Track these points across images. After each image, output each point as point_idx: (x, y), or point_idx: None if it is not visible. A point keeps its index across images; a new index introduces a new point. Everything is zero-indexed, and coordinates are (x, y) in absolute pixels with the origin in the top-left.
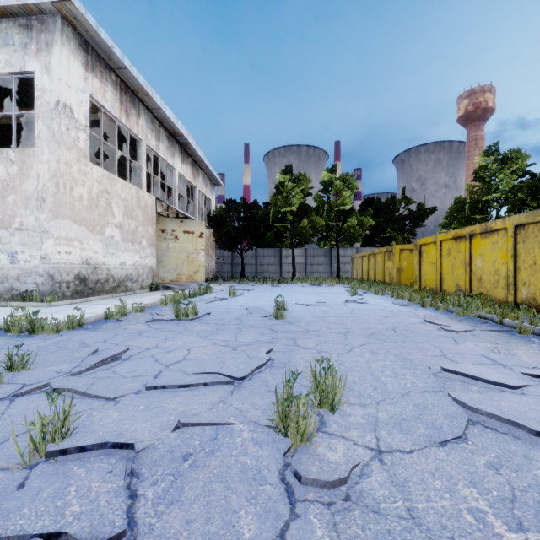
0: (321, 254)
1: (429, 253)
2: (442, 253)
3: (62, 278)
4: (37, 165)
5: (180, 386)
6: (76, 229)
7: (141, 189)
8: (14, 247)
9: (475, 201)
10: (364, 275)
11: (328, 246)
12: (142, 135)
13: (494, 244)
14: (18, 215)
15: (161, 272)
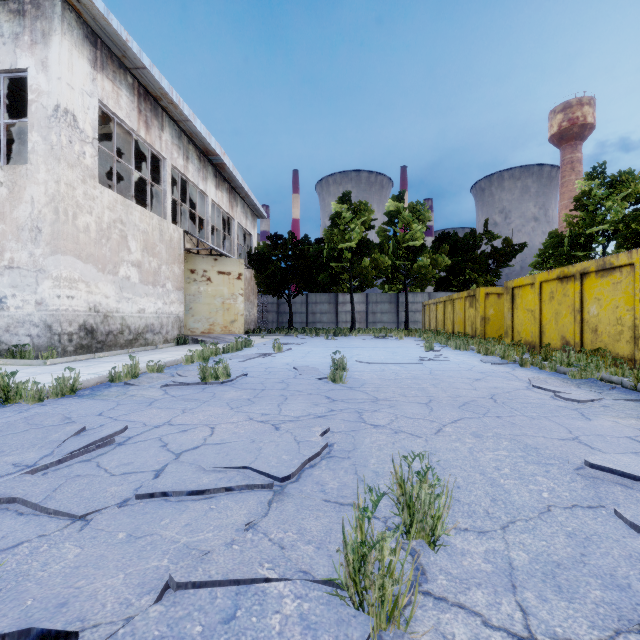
0: (385, 300)
1: (525, 298)
2: (542, 297)
3: (63, 328)
4: (31, 187)
5: (191, 492)
6: (81, 268)
7: (165, 219)
8: (3, 290)
9: (576, 234)
10: (438, 326)
11: (394, 291)
12: (166, 153)
13: (614, 284)
14: (8, 250)
15: (190, 322)
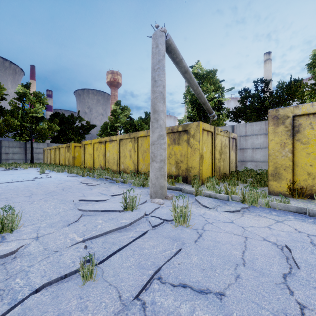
0: (16, 146)
1: (89, 149)
2: (94, 149)
3: None
4: None
5: None
6: None
7: None
8: None
9: (112, 125)
10: (52, 161)
11: (24, 140)
12: None
13: (113, 146)
14: None
15: None
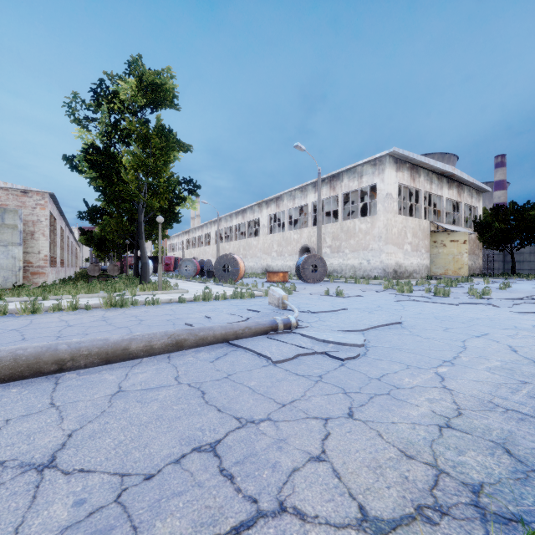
0: None
1: None
2: None
3: (388, 270)
4: (378, 222)
5: None
6: (393, 248)
7: (420, 219)
8: (369, 258)
9: None
10: None
11: None
12: (421, 187)
13: None
14: (371, 244)
15: (433, 269)
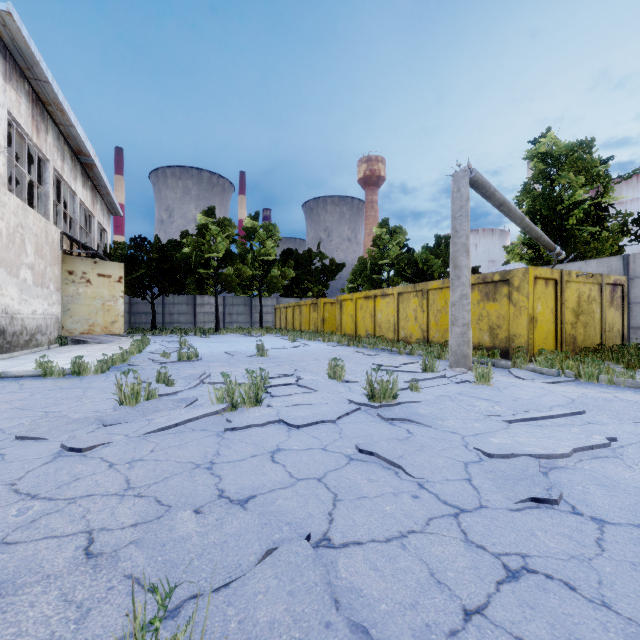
0: (241, 303)
1: (348, 307)
2: (357, 308)
3: None
4: None
5: (270, 378)
6: None
7: (48, 221)
8: None
9: (374, 263)
10: (288, 325)
11: (246, 295)
12: (49, 155)
13: (387, 303)
14: None
15: (68, 323)
